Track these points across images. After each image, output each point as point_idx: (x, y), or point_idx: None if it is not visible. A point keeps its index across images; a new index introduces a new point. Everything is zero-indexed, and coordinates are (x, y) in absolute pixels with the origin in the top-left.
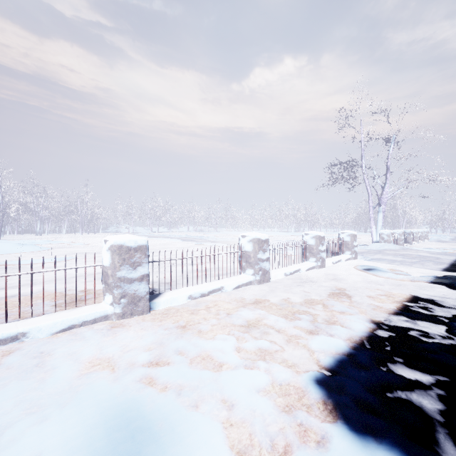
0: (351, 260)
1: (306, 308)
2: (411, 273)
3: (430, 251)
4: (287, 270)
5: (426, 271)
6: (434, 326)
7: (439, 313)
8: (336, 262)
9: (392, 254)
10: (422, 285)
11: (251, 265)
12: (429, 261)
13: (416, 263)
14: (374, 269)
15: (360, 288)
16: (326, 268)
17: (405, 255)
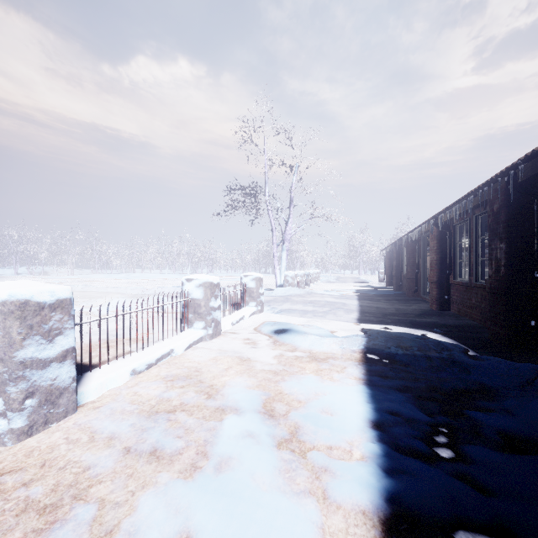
0: (257, 314)
1: None
2: (332, 332)
3: (333, 295)
4: (140, 361)
5: (344, 326)
6: None
7: (441, 453)
8: (238, 321)
9: (301, 301)
10: (357, 356)
11: None
12: (339, 309)
13: (329, 314)
14: (290, 332)
15: (282, 389)
16: (222, 337)
17: (314, 302)
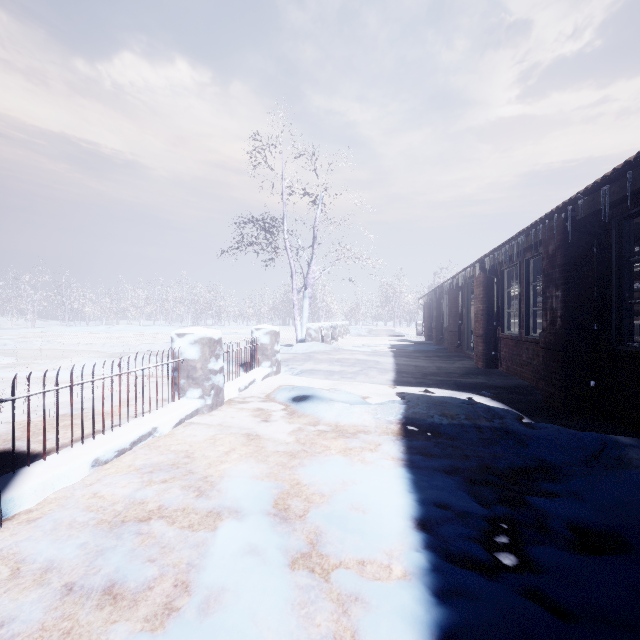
0: (271, 376)
1: None
2: (364, 398)
3: (364, 352)
4: (106, 447)
5: (378, 389)
6: None
7: (503, 560)
8: (247, 387)
9: (326, 359)
10: (394, 429)
11: None
12: (372, 369)
13: (360, 375)
14: (312, 399)
15: (299, 479)
16: (226, 408)
17: (342, 361)
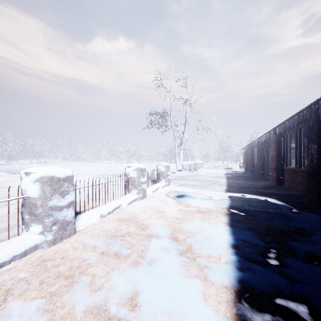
0: (166, 186)
1: (110, 318)
2: (210, 197)
3: (211, 176)
4: (104, 210)
5: (217, 193)
6: (293, 305)
7: (270, 262)
8: (155, 190)
9: (192, 179)
10: (225, 211)
11: (39, 218)
12: (215, 184)
13: (208, 187)
14: (185, 196)
15: (181, 227)
16: (147, 199)
17: (199, 180)
